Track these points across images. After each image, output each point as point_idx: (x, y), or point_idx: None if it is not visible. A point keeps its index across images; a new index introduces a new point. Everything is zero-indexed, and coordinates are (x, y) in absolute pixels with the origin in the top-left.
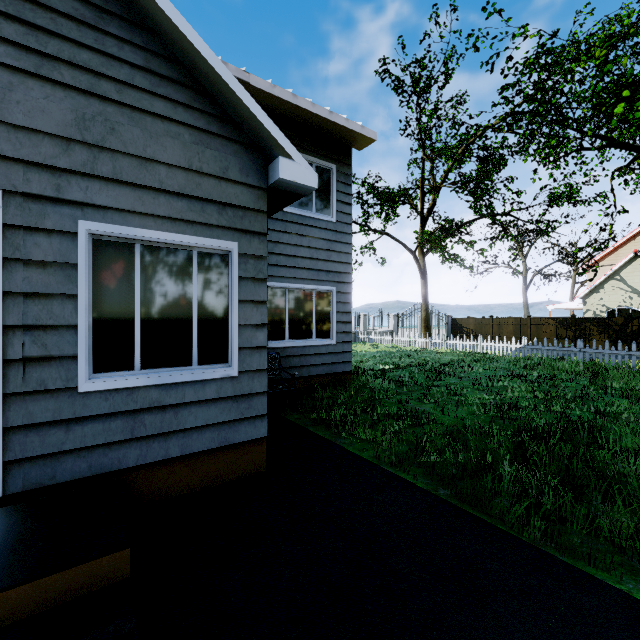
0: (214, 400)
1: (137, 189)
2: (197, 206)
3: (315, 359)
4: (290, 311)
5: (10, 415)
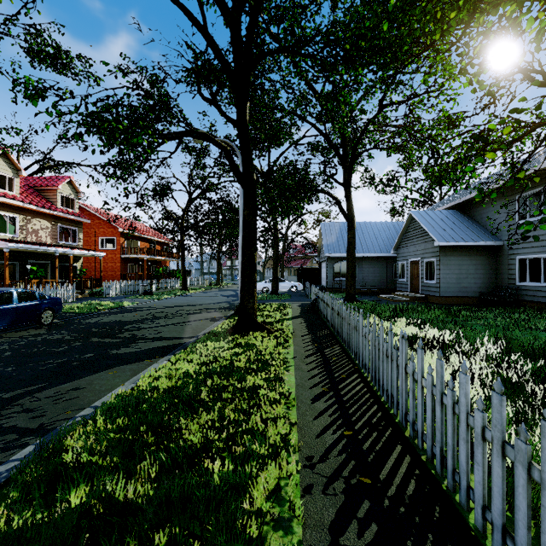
0: (434, 287)
1: (428, 253)
2: (432, 253)
3: (541, 293)
4: (530, 268)
5: (421, 284)
